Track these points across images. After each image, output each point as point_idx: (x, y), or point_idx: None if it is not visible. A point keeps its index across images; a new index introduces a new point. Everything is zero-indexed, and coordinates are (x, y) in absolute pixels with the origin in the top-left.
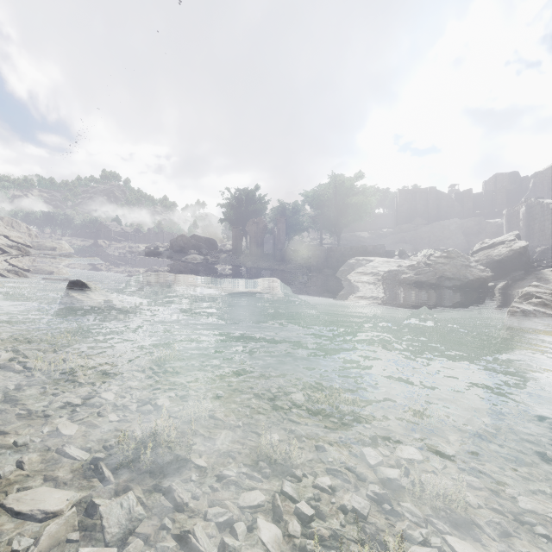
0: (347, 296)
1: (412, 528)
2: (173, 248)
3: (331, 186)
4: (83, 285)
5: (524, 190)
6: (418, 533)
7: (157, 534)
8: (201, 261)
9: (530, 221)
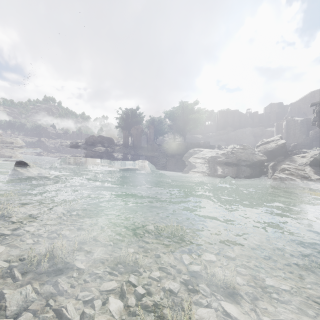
0: (188, 171)
1: (202, 298)
2: (87, 143)
3: (180, 108)
4: (25, 163)
5: (285, 112)
6: (205, 301)
7: (43, 309)
8: (104, 151)
9: (288, 129)
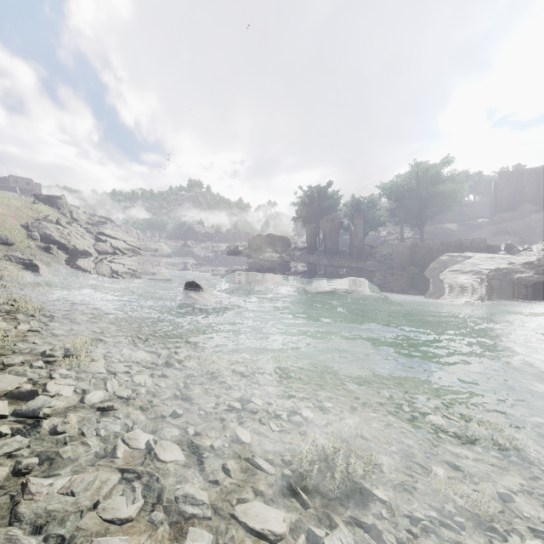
0: (439, 297)
1: None
2: (251, 247)
3: (413, 176)
4: (196, 285)
5: None
6: None
7: None
8: (277, 259)
9: None
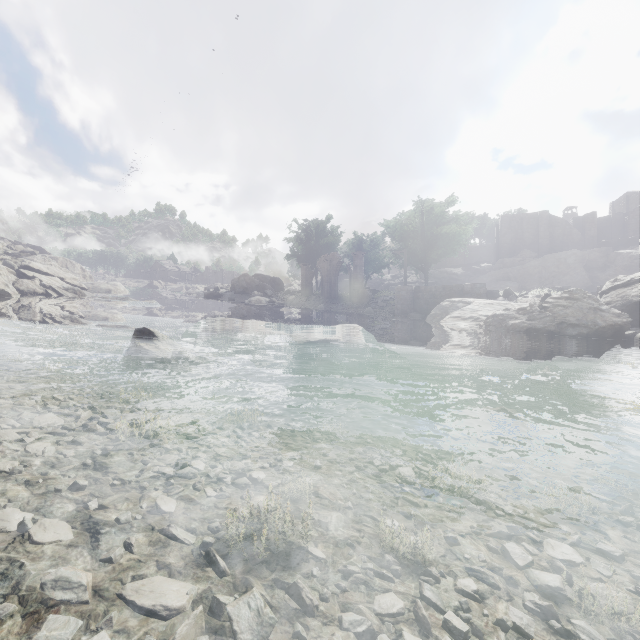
0: (439, 345)
1: None
2: (235, 289)
3: (417, 214)
4: (150, 333)
5: None
6: None
7: None
8: (266, 304)
9: None
